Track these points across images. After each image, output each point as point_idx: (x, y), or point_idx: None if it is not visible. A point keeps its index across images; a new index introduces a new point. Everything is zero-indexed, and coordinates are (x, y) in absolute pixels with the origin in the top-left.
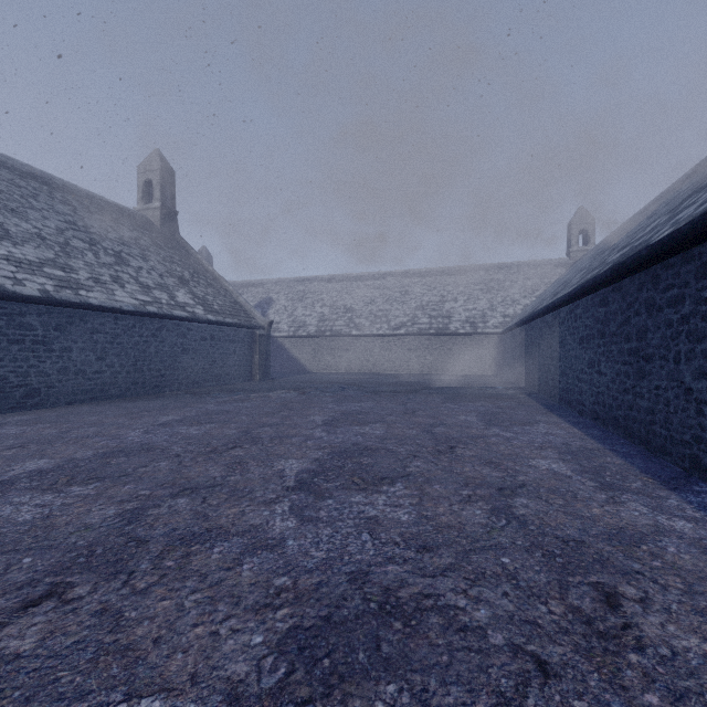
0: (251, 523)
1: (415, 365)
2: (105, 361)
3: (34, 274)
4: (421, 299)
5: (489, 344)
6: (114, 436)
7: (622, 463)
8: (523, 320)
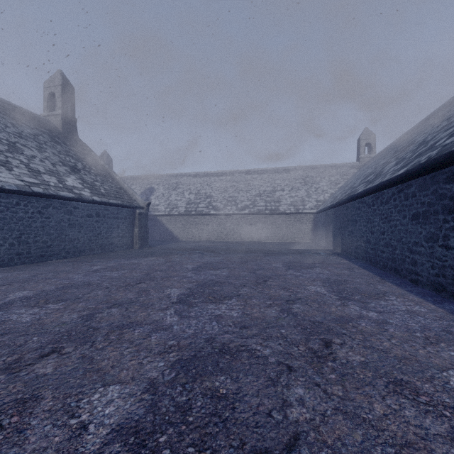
0: None
1: (256, 235)
2: None
3: None
4: (259, 189)
5: (307, 220)
6: None
7: None
8: (339, 202)
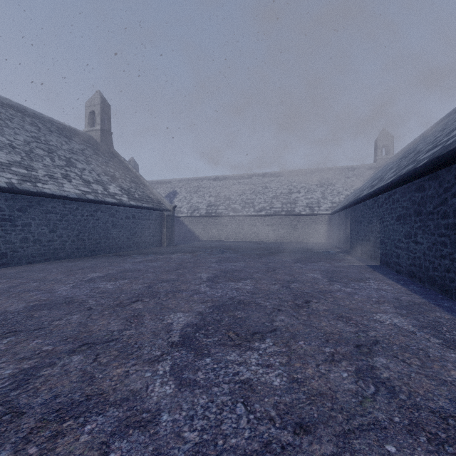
0: (131, 387)
1: (272, 235)
2: (56, 233)
3: (4, 171)
4: (276, 192)
5: (322, 221)
6: (48, 290)
7: (451, 318)
8: (348, 205)
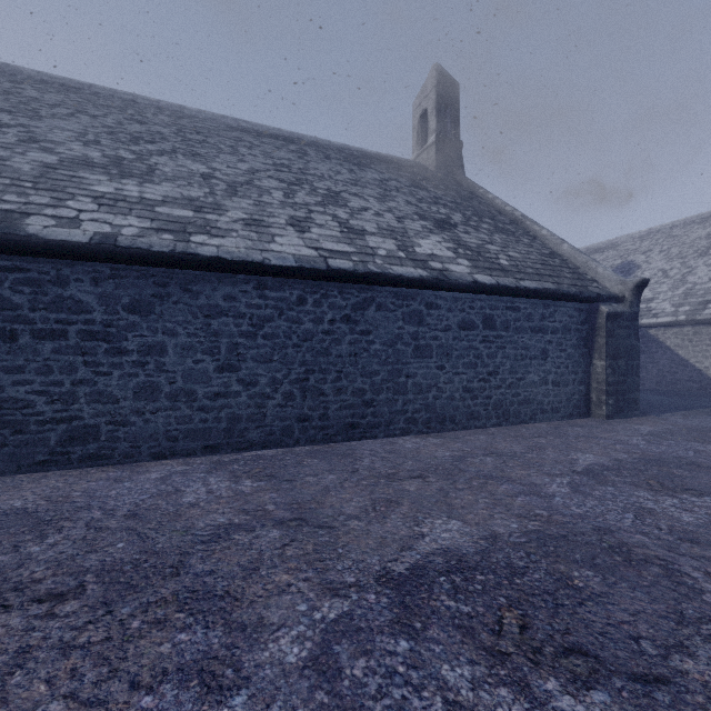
0: None
1: None
2: (237, 373)
3: (126, 214)
4: None
5: None
6: None
7: None
8: None
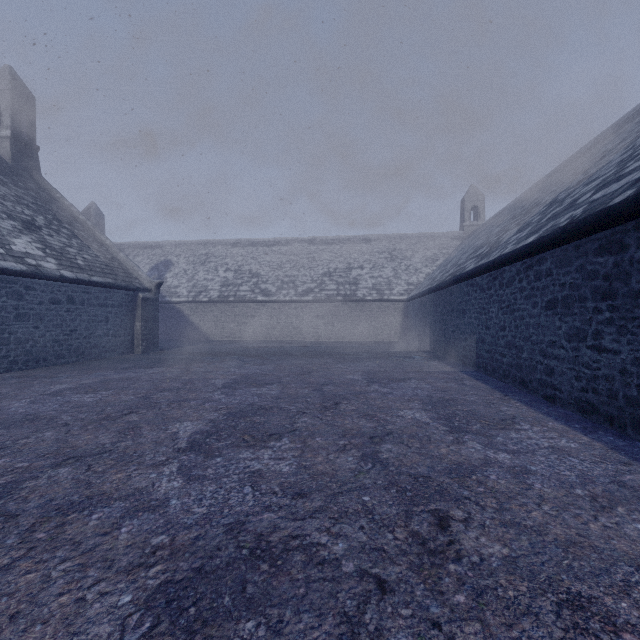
0: None
1: (323, 332)
2: None
3: None
4: (328, 266)
5: (395, 311)
6: None
7: None
8: (440, 285)
